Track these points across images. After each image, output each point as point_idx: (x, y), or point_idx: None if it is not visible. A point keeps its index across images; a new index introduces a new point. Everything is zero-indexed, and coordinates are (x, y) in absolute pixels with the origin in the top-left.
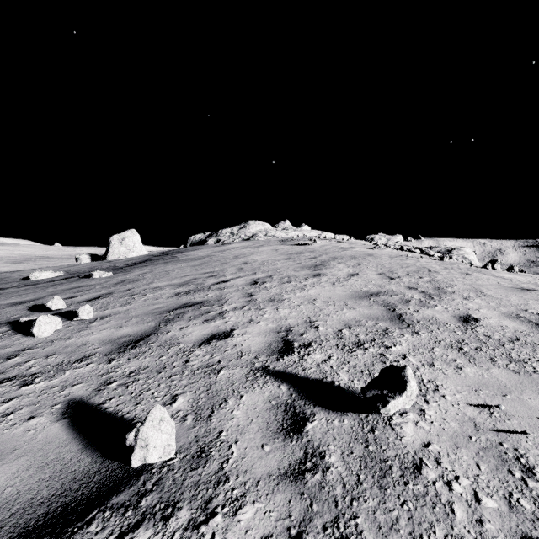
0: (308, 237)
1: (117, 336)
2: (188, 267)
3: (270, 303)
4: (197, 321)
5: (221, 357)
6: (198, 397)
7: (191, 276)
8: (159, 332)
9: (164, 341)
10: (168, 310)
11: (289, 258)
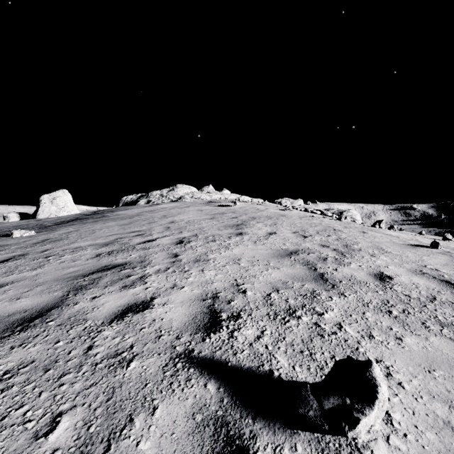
0: (229, 200)
1: (8, 312)
2: (116, 226)
3: (196, 264)
4: (114, 288)
5: (135, 339)
6: (91, 417)
7: (117, 235)
8: (65, 304)
9: (67, 317)
10: (83, 274)
11: (213, 217)
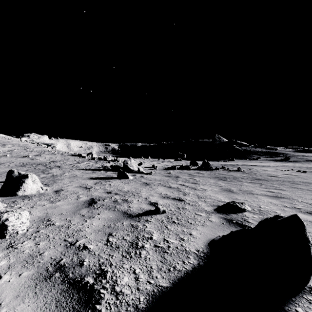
0: None
1: None
2: None
3: None
4: None
5: None
6: None
7: None
8: None
9: None
10: None
11: None
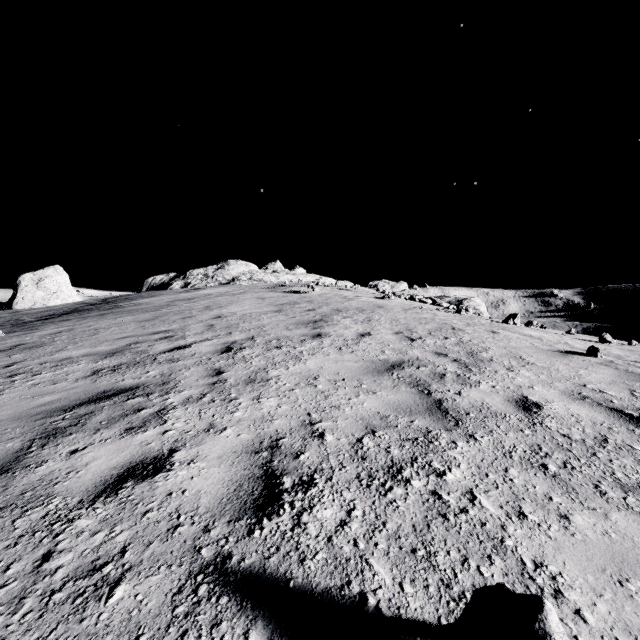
0: (304, 283)
1: None
2: (132, 323)
3: (248, 387)
4: (110, 432)
5: (132, 534)
6: None
7: (131, 338)
8: (20, 465)
9: (19, 493)
10: (64, 407)
11: (279, 310)
